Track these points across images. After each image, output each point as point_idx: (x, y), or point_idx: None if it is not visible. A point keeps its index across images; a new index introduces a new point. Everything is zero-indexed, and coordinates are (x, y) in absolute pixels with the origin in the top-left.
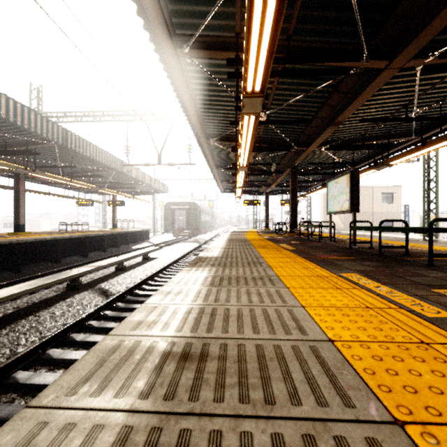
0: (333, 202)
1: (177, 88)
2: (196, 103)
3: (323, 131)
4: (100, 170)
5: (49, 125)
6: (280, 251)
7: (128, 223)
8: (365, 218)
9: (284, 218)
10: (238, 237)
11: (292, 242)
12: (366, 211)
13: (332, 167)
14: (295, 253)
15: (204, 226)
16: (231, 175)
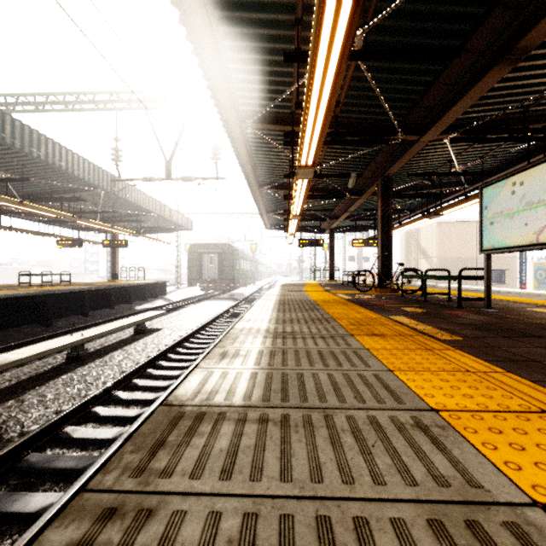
0: (504, 227)
1: None
2: (212, 15)
3: (473, 83)
4: (79, 189)
5: None
6: (439, 354)
7: (137, 272)
8: (466, 266)
9: (348, 266)
10: (296, 297)
11: (409, 310)
12: (467, 256)
13: (437, 185)
14: (510, 370)
15: (244, 277)
16: (281, 202)
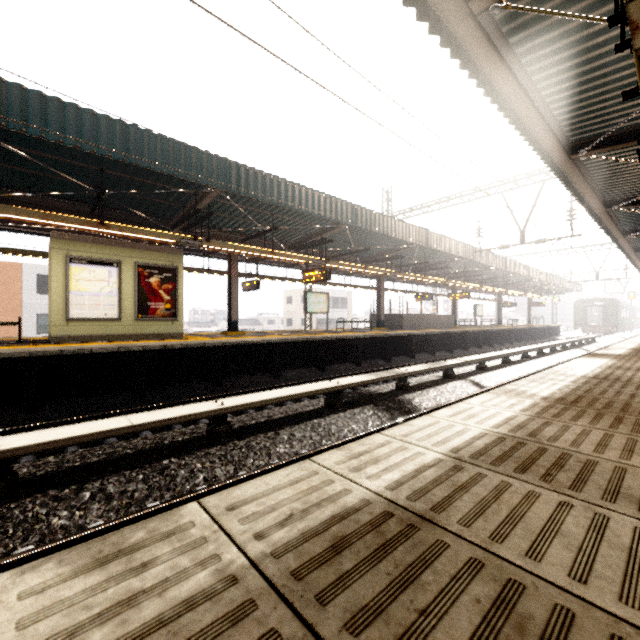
0: None
1: (637, 267)
2: None
3: None
4: (541, 285)
5: (543, 274)
6: None
7: (538, 319)
8: None
9: None
10: None
11: None
12: None
13: None
14: None
15: (623, 323)
16: None
